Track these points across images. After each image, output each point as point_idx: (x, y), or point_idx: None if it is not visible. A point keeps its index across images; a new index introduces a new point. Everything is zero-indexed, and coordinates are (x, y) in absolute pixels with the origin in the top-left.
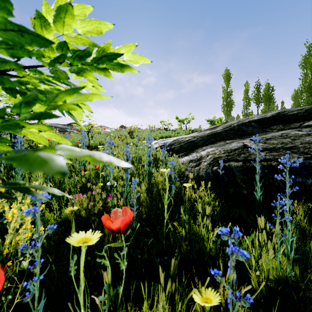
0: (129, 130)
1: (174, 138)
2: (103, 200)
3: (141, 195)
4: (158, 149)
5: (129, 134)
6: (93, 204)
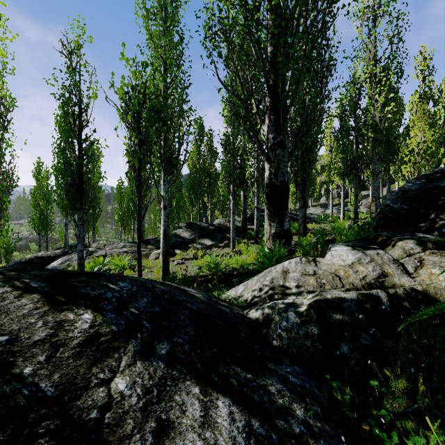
0: None
1: None
2: None
3: None
4: None
5: None
6: None
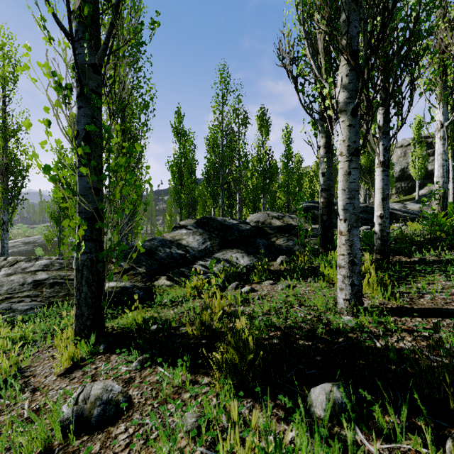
0: None
1: None
2: None
3: None
4: None
5: None
6: None
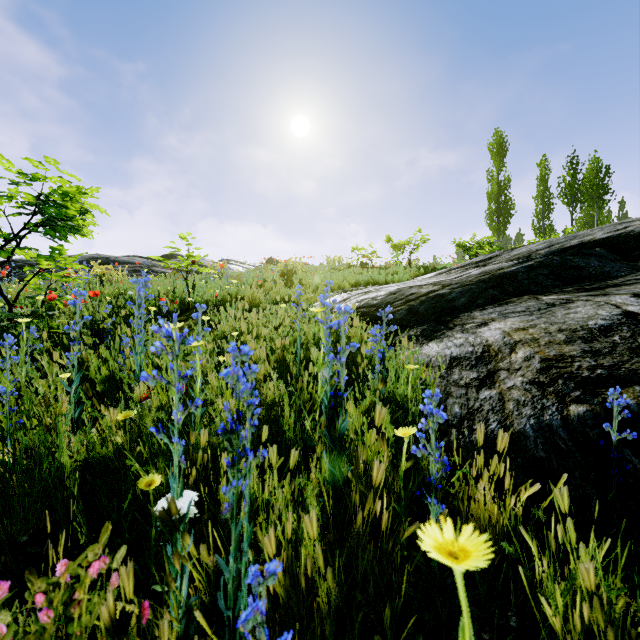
0: (284, 268)
1: (390, 287)
2: (110, 626)
3: (303, 555)
4: (355, 322)
5: (283, 278)
6: (70, 637)
